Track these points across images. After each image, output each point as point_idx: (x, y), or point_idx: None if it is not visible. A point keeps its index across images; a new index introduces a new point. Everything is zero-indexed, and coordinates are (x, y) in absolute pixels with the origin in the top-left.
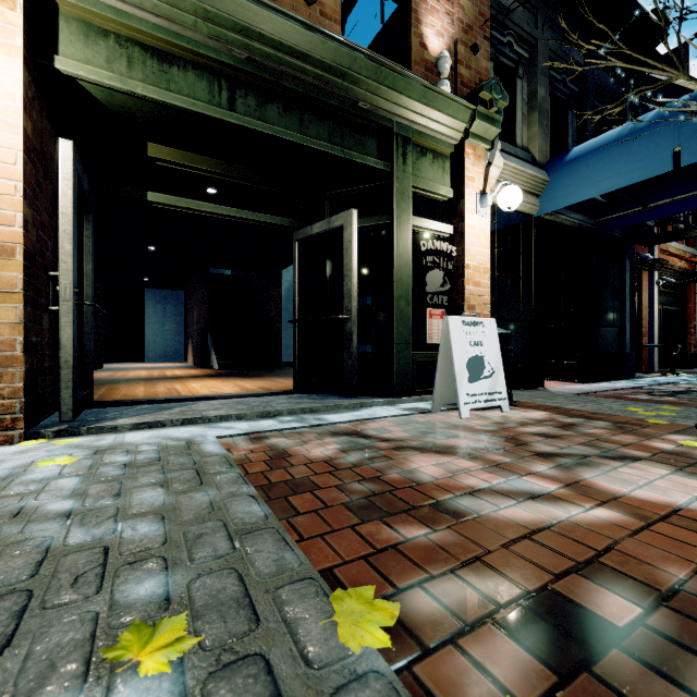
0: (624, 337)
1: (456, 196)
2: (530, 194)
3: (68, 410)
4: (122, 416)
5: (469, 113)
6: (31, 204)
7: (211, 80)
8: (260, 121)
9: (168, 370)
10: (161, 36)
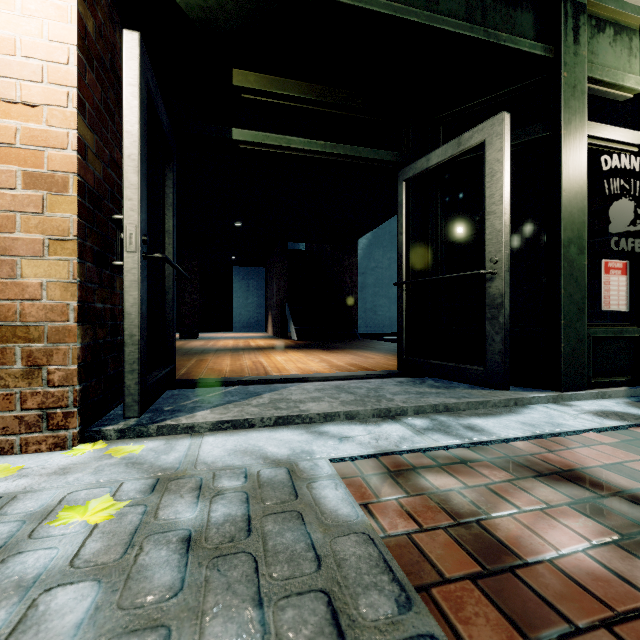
0: None
1: None
2: None
3: (132, 401)
4: (202, 405)
5: None
6: (93, 127)
7: None
8: None
9: (251, 340)
10: None
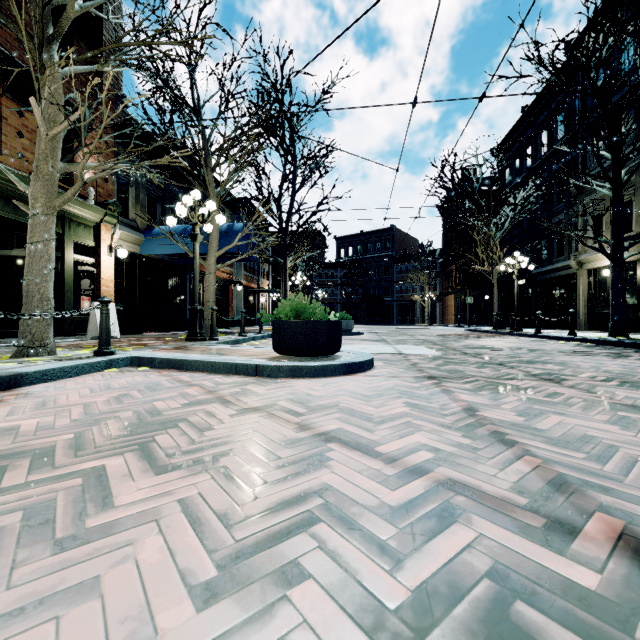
0: (186, 311)
1: (97, 245)
2: (136, 244)
3: None
4: None
5: (104, 212)
6: None
7: None
8: None
9: None
10: None
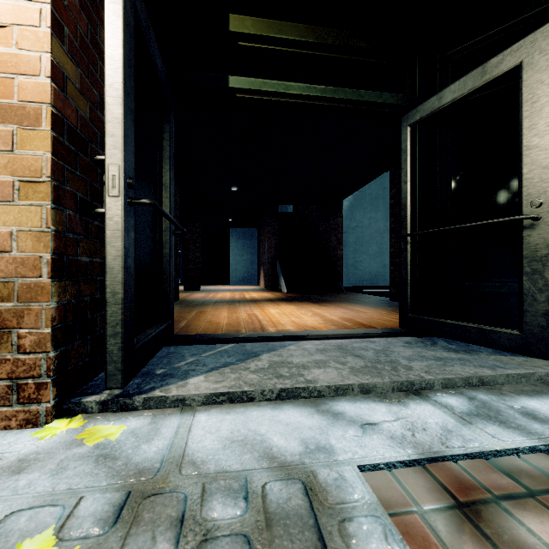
0: None
1: None
2: None
3: (115, 370)
4: (196, 369)
5: None
6: (75, 58)
7: None
8: None
9: (246, 293)
10: None
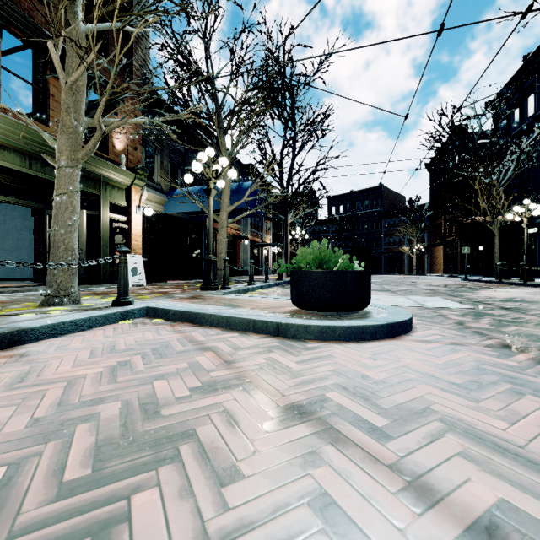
0: (202, 262)
1: (128, 205)
2: (161, 204)
3: None
4: None
5: (133, 176)
6: None
7: (22, 156)
8: (43, 173)
9: None
10: (2, 141)
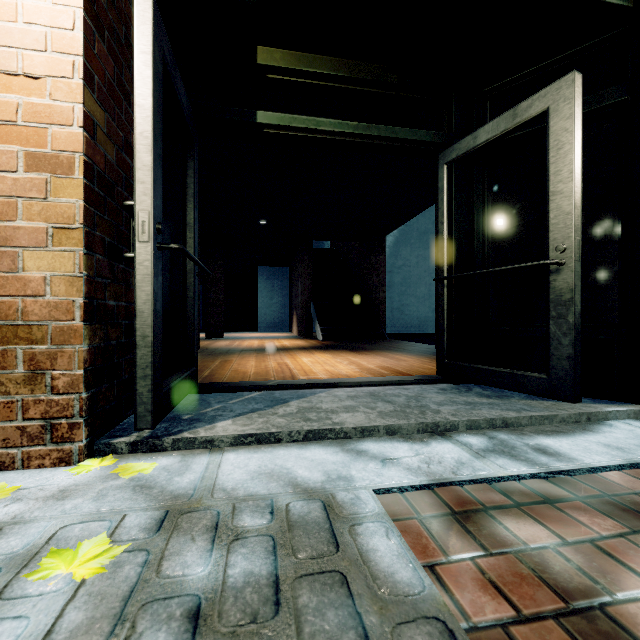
0: None
1: None
2: None
3: (145, 411)
4: (223, 414)
5: None
6: (104, 104)
7: None
8: None
9: (276, 340)
10: None
